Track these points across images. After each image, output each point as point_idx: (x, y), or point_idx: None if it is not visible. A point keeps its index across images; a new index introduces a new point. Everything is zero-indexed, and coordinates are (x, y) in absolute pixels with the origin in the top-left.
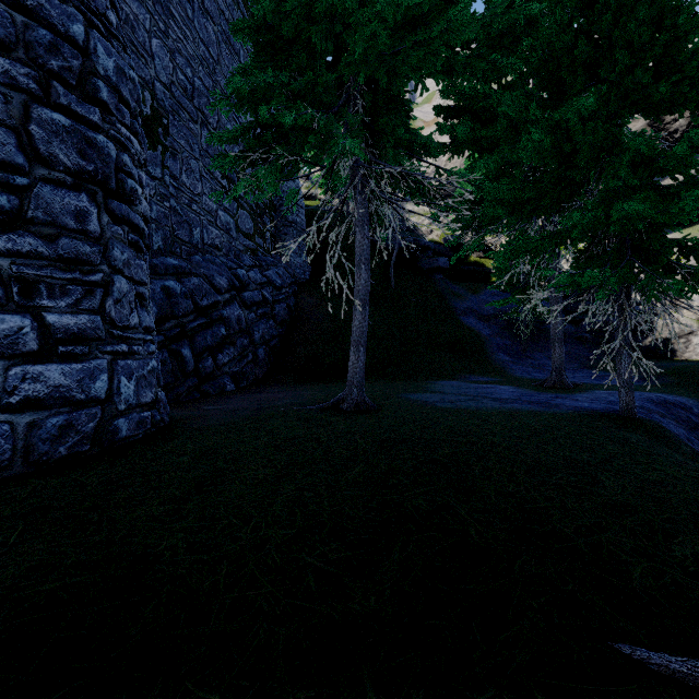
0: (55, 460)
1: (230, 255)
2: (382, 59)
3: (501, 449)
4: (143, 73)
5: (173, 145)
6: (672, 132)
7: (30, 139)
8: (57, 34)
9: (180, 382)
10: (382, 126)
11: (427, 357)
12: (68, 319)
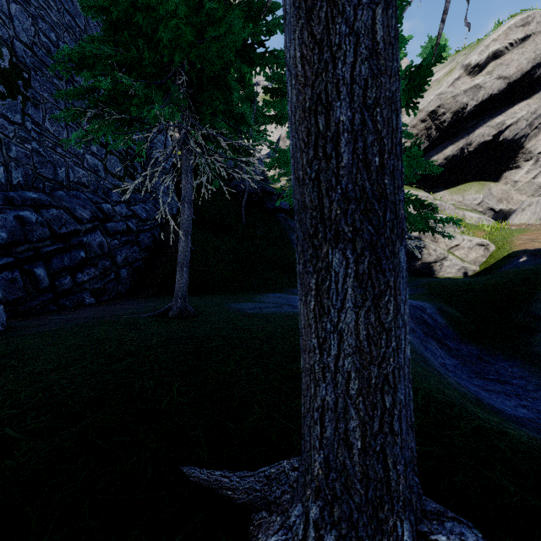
0: None
1: (99, 191)
2: (193, 46)
3: (257, 341)
4: (1, 32)
5: (35, 96)
6: (442, 122)
7: None
8: None
9: (33, 297)
10: (203, 97)
11: (265, 276)
12: None
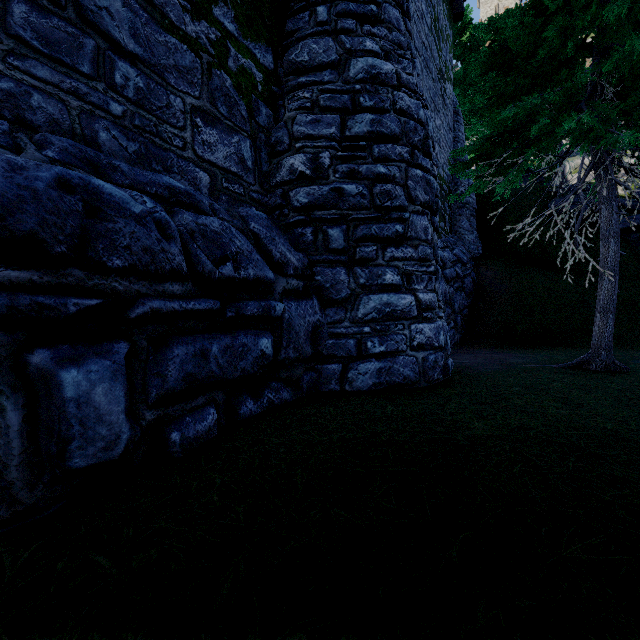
0: (433, 381)
1: None
2: None
3: None
4: None
5: None
6: None
7: (406, 189)
8: (413, 120)
9: None
10: (633, 105)
11: (635, 326)
12: (425, 296)
